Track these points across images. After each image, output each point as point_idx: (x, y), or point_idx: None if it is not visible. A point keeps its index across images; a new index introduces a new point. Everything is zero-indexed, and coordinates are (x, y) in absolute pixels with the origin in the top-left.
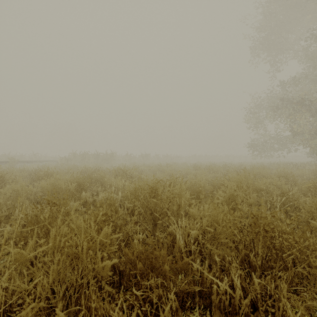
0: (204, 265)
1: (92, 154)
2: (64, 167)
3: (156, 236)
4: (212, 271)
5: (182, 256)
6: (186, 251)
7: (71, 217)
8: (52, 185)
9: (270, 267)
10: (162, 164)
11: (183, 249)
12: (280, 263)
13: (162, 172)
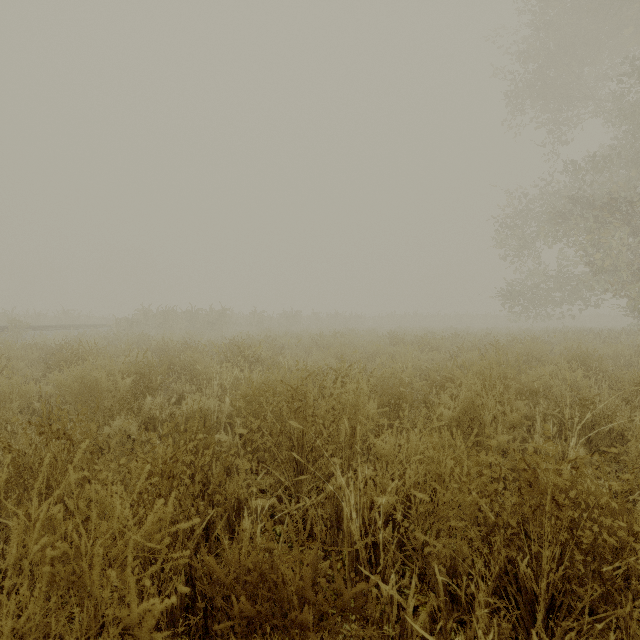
0: (410, 573)
1: (183, 312)
2: (122, 339)
3: (302, 498)
4: (428, 608)
5: (356, 555)
6: (367, 542)
7: (69, 479)
8: (80, 381)
9: (568, 594)
10: (325, 333)
11: (359, 541)
12: (594, 587)
13: (324, 349)
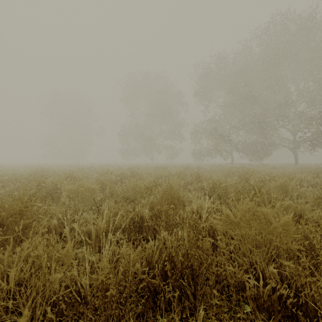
0: None
1: None
2: None
3: None
4: None
5: None
6: None
7: None
8: None
9: None
10: None
11: None
12: None
13: None
